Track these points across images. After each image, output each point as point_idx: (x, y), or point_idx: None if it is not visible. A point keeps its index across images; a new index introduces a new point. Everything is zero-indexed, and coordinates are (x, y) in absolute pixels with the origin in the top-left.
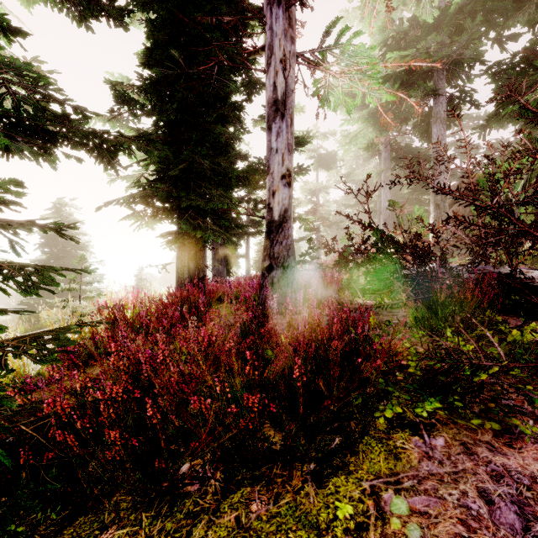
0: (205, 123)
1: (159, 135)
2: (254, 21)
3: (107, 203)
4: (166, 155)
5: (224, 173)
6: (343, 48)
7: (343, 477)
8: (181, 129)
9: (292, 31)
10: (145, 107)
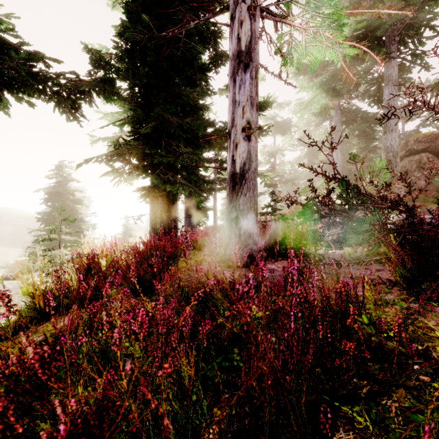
0: (175, 86)
1: (133, 98)
2: None
3: (86, 160)
4: (139, 114)
5: (192, 130)
6: None
7: None
8: (153, 93)
9: None
10: (120, 71)
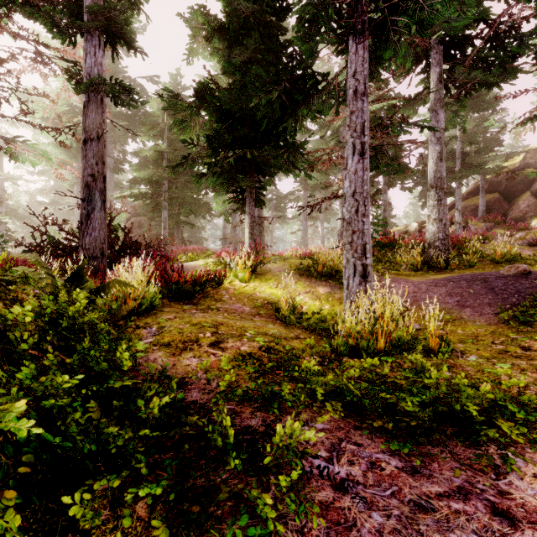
0: None
1: None
2: None
3: None
4: None
5: None
6: (28, 144)
7: (22, 286)
8: None
9: None
10: None
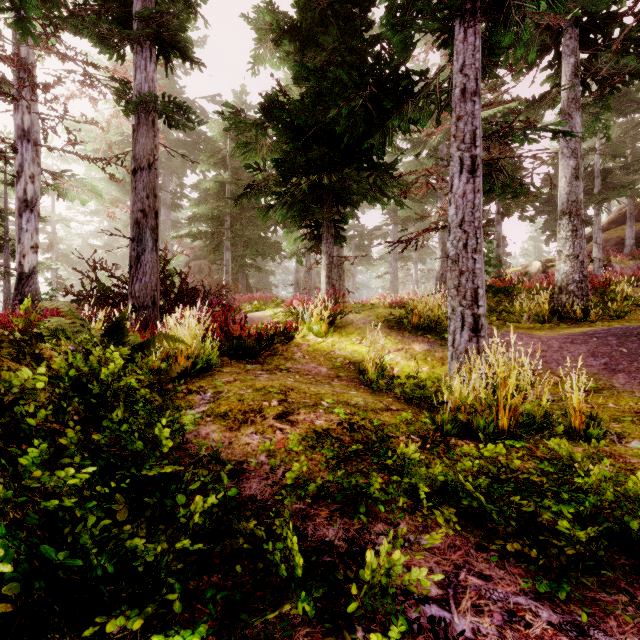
0: None
1: None
2: None
3: None
4: None
5: None
6: (76, 179)
7: (68, 341)
8: None
9: (39, 159)
10: None
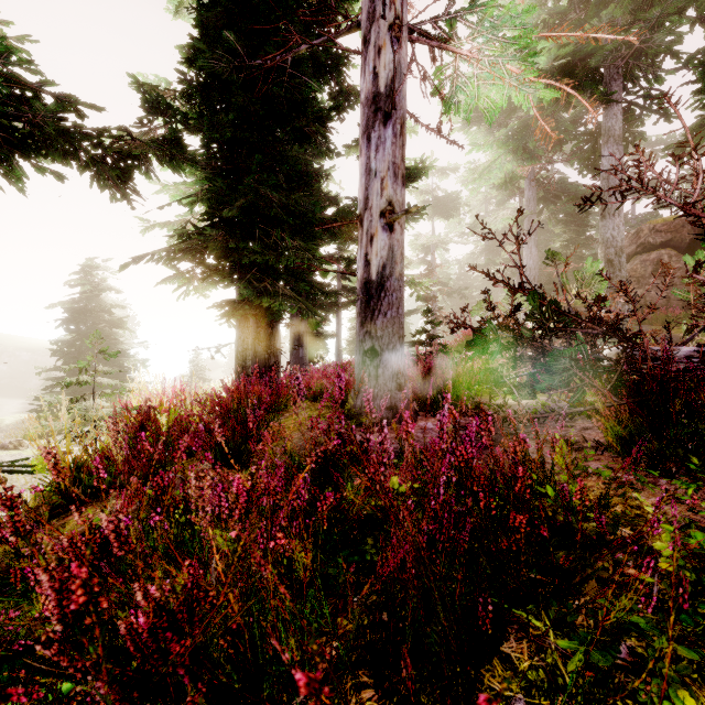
0: (276, 143)
1: (210, 161)
2: (346, 6)
3: (135, 259)
4: (219, 187)
5: (302, 212)
6: (482, 12)
7: None
8: (241, 153)
9: None
10: (189, 119)
